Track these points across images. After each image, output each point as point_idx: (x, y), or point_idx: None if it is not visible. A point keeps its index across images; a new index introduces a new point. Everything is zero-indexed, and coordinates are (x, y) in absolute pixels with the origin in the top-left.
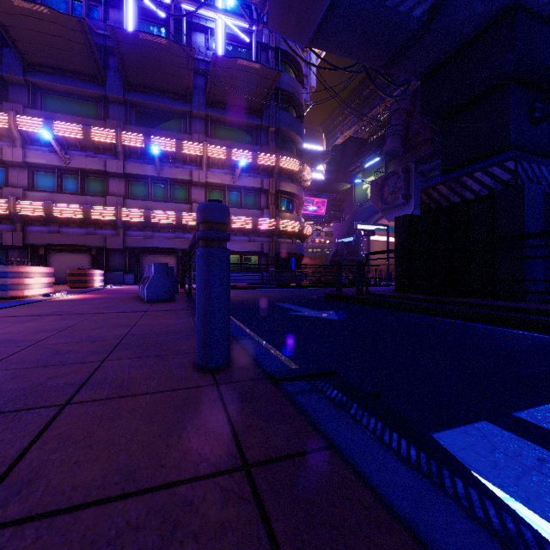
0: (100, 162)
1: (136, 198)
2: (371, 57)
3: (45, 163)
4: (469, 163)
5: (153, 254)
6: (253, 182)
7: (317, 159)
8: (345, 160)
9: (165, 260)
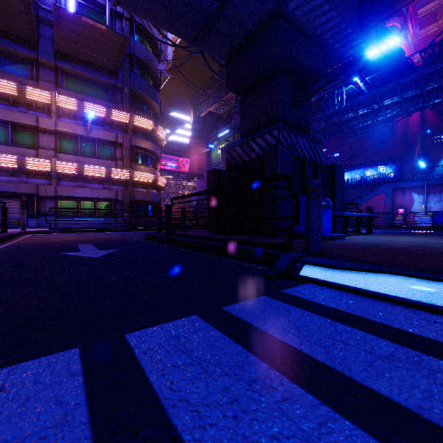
0: None
1: None
2: (180, 30)
3: None
4: (256, 131)
5: None
6: (107, 135)
7: (175, 124)
8: (206, 129)
9: (6, 204)
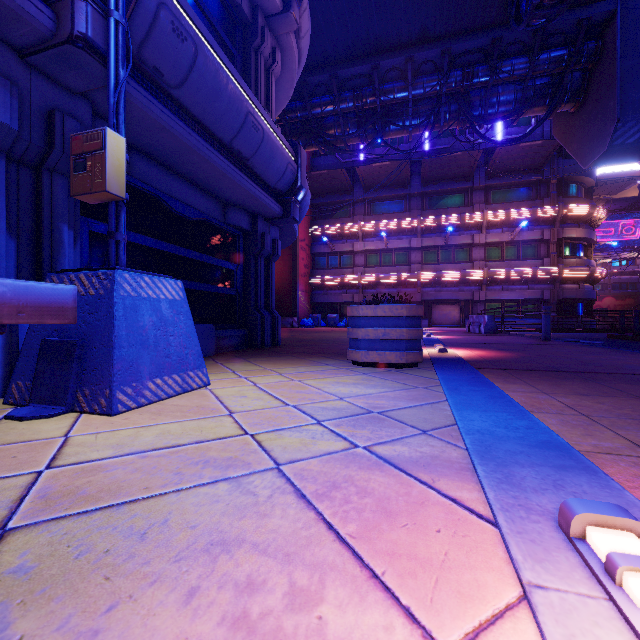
0: (405, 242)
1: (428, 263)
2: None
3: (374, 249)
4: None
5: (441, 305)
6: (531, 235)
7: (617, 186)
8: None
9: (450, 309)
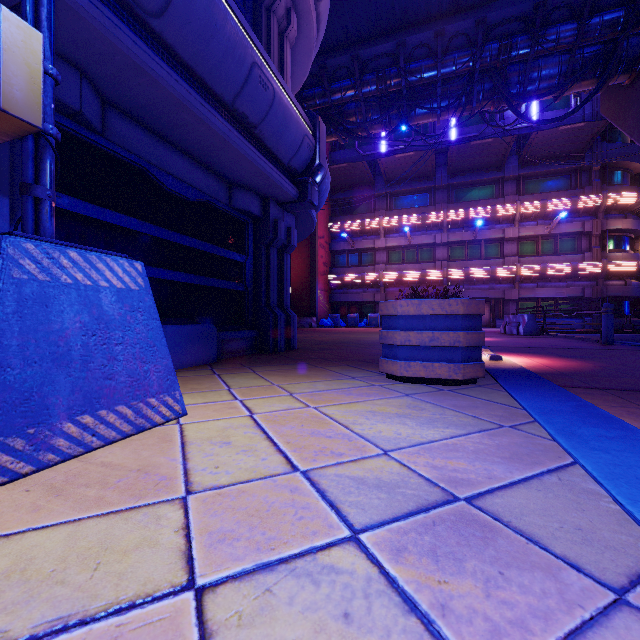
0: (430, 237)
1: (455, 259)
2: None
3: (396, 245)
4: None
5: None
6: (571, 227)
7: None
8: None
9: None
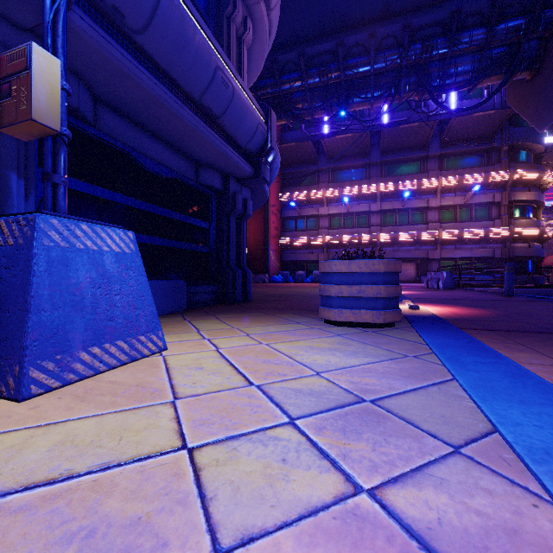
0: (366, 206)
1: (387, 225)
2: None
3: (337, 213)
4: None
5: None
6: (483, 198)
7: None
8: None
9: (407, 266)
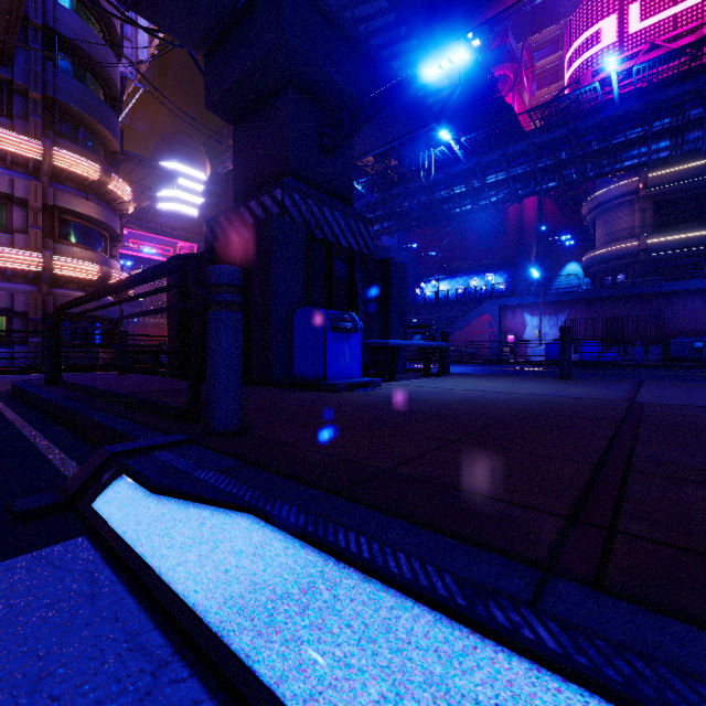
0: None
1: None
2: None
3: None
4: (257, 191)
5: None
6: None
7: (158, 177)
8: (229, 196)
9: None
